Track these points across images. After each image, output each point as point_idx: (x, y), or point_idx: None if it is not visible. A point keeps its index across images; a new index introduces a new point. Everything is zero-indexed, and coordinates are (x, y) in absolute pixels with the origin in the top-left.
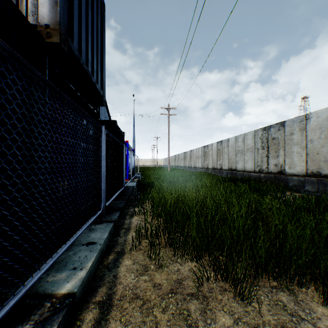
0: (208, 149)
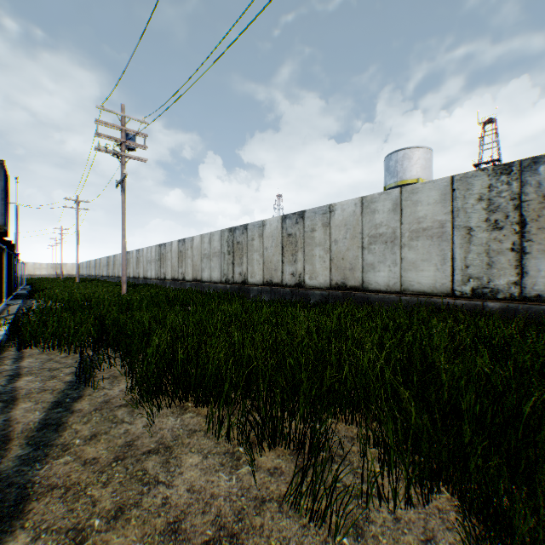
0: (130, 257)
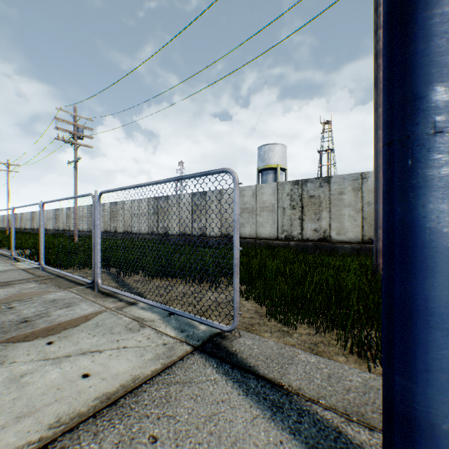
0: (60, 213)
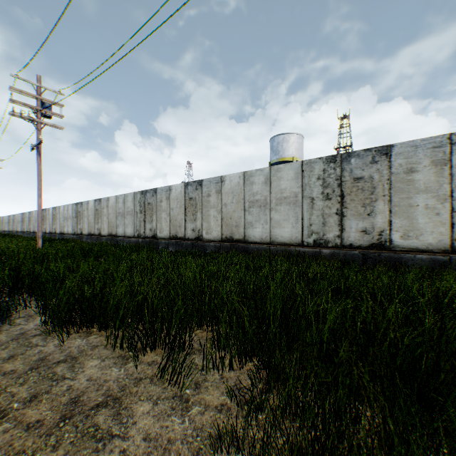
0: (47, 213)
